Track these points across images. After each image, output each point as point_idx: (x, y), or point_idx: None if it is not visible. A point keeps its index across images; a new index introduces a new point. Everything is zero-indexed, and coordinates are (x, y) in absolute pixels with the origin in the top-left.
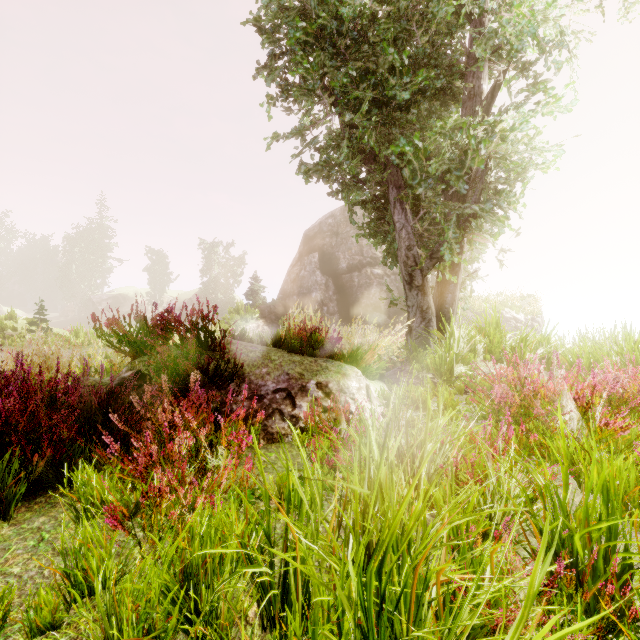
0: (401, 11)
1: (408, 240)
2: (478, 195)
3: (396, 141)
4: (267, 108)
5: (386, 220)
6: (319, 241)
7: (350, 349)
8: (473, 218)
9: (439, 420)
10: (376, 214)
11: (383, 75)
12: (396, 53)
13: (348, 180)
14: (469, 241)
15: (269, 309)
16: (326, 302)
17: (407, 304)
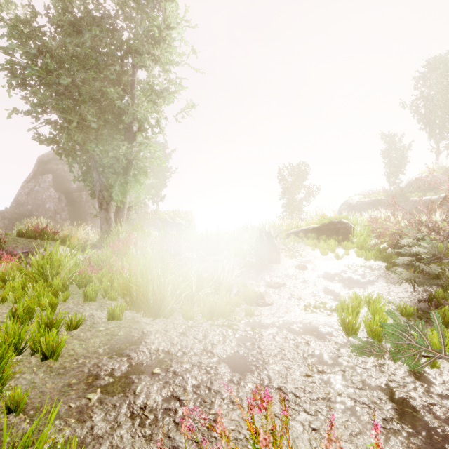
0: (93, 89)
1: (100, 187)
2: (129, 173)
3: (91, 145)
4: (8, 90)
5: (88, 176)
6: (53, 166)
7: (64, 236)
8: (128, 182)
9: (86, 251)
10: (85, 170)
11: (84, 112)
12: (90, 107)
13: (68, 150)
14: (128, 191)
15: (2, 215)
16: (59, 211)
17: (100, 216)
